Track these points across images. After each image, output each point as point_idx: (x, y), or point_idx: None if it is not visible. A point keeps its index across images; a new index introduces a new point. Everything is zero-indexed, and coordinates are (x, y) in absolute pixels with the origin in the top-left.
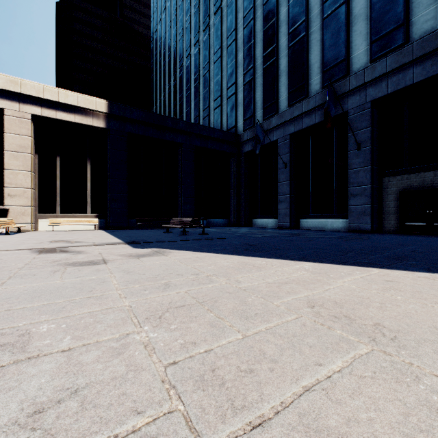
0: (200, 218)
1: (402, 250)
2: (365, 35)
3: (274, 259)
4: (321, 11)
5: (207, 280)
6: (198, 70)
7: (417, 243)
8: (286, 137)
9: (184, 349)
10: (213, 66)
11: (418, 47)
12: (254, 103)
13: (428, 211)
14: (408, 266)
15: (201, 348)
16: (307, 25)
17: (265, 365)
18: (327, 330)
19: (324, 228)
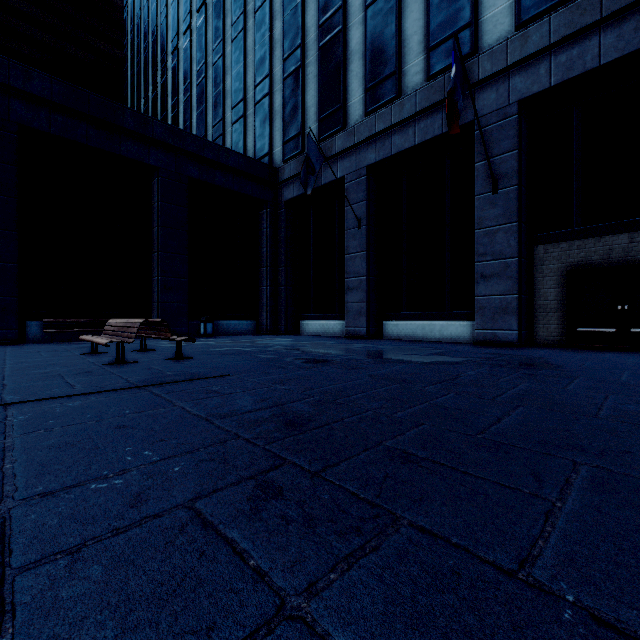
0: (199, 319)
1: None
2: None
3: None
4: None
5: None
6: (205, 55)
7: None
8: (361, 171)
9: None
10: (230, 46)
11: None
12: (304, 111)
13: (621, 306)
14: None
15: None
16: None
17: None
18: None
19: (427, 337)
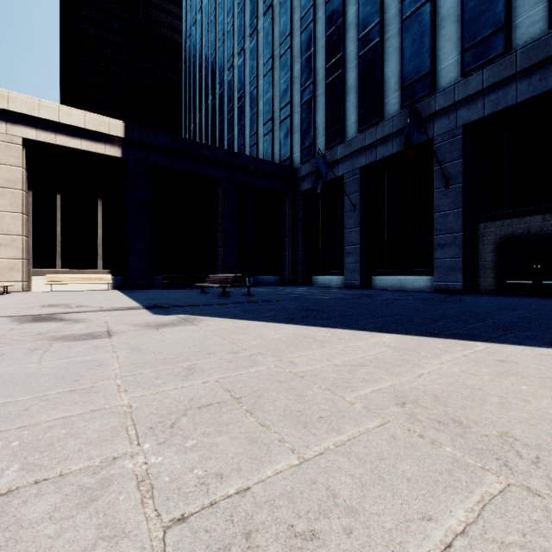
0: (245, 275)
1: (509, 317)
2: (456, 42)
3: (342, 330)
4: (400, 11)
5: (248, 362)
6: (243, 86)
7: (525, 306)
8: (355, 171)
9: (202, 488)
10: (262, 80)
11: (523, 57)
12: (315, 128)
13: (535, 265)
14: (523, 339)
15: (231, 486)
16: (382, 29)
17: (338, 522)
18: (430, 446)
19: (403, 287)
